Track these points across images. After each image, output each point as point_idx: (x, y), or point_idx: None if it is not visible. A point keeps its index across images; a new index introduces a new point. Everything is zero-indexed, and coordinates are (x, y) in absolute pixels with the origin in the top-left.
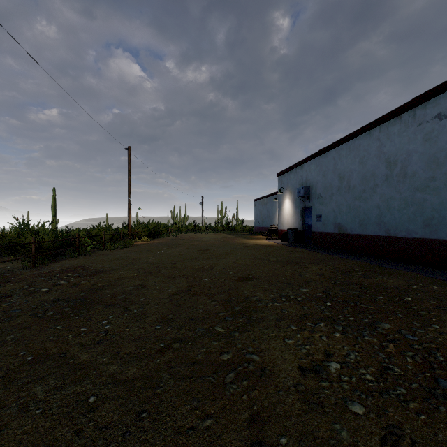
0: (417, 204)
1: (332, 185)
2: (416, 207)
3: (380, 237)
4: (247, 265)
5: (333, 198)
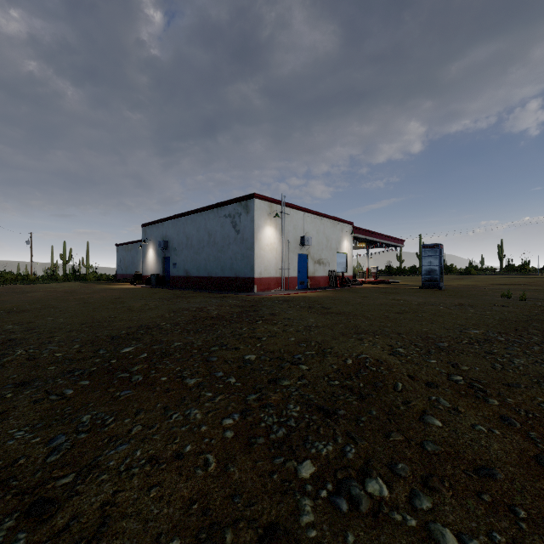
0: (219, 259)
1: (182, 242)
2: (219, 260)
3: (206, 277)
4: (117, 295)
5: (183, 252)
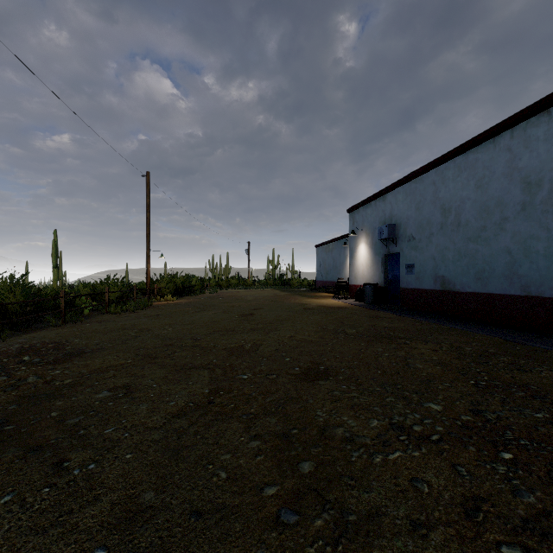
0: None
1: (430, 221)
2: None
3: (513, 296)
4: (313, 342)
5: (433, 240)
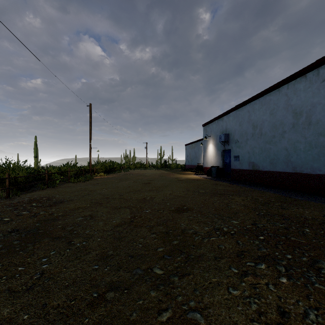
0: (320, 147)
1: (247, 132)
2: (320, 148)
3: (288, 173)
4: (181, 196)
5: (248, 142)
